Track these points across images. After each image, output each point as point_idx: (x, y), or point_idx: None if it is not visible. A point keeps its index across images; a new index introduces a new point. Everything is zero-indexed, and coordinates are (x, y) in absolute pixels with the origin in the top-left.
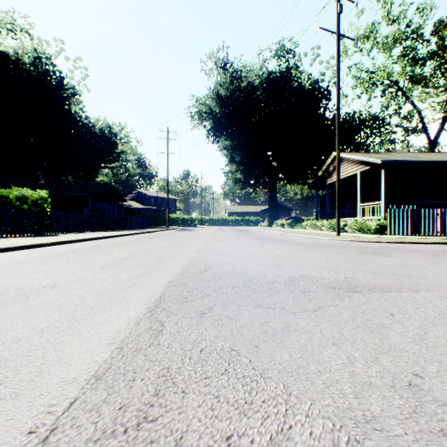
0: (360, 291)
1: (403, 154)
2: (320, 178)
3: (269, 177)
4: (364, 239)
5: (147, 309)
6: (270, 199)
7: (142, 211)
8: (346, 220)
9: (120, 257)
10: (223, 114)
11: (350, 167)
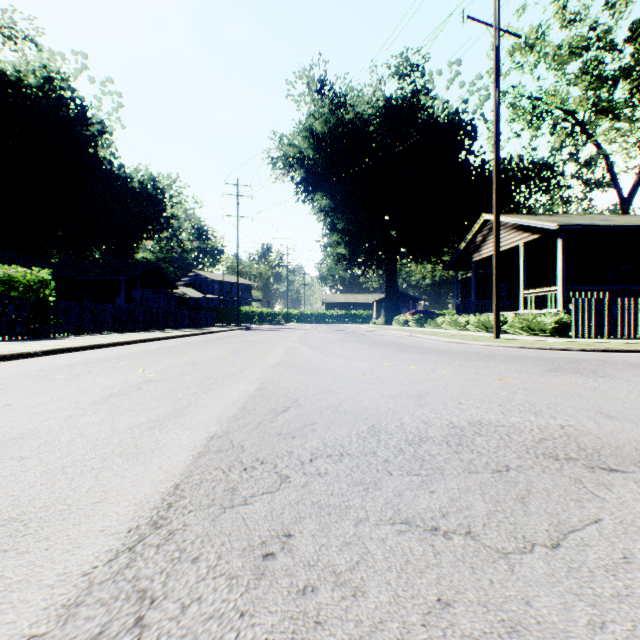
0: (620, 468)
1: (587, 217)
2: (463, 253)
3: (386, 253)
4: (542, 345)
5: (125, 538)
6: (388, 284)
7: (201, 302)
8: (505, 315)
9: (141, 378)
10: (319, 159)
11: (508, 237)
